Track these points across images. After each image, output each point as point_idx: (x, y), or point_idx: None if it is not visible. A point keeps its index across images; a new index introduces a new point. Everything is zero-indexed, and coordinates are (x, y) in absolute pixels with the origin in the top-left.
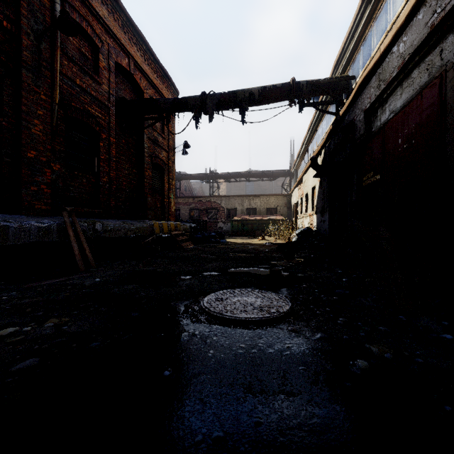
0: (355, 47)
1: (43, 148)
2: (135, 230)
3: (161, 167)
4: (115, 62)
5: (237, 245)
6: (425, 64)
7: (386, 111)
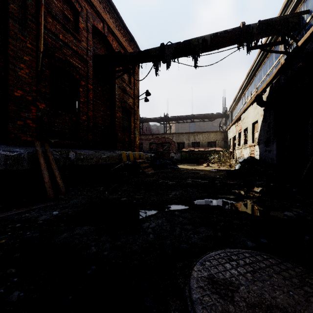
0: None
1: (29, 89)
2: (105, 158)
3: (128, 110)
4: (93, 25)
5: (189, 171)
6: None
7: None
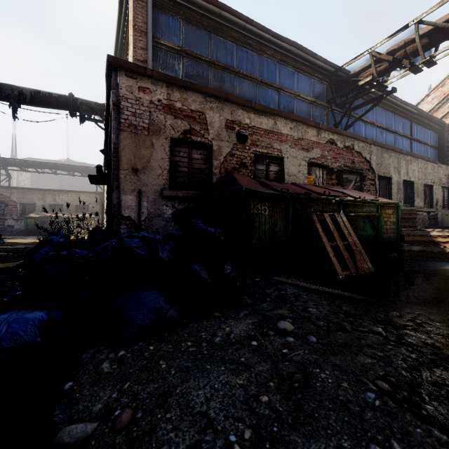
0: None
1: None
2: None
3: None
4: None
5: (14, 245)
6: None
7: None
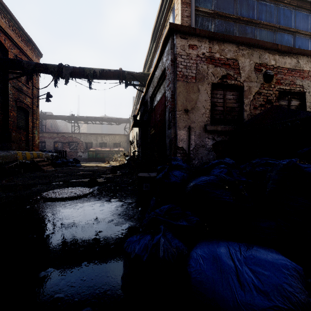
0: (152, 60)
1: None
2: None
3: (25, 110)
4: None
5: (88, 167)
6: (163, 85)
7: (156, 100)
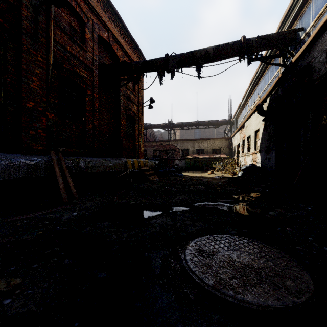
0: (305, 0)
1: (40, 100)
2: (112, 166)
3: (133, 118)
4: (98, 35)
5: (193, 178)
6: None
7: None
